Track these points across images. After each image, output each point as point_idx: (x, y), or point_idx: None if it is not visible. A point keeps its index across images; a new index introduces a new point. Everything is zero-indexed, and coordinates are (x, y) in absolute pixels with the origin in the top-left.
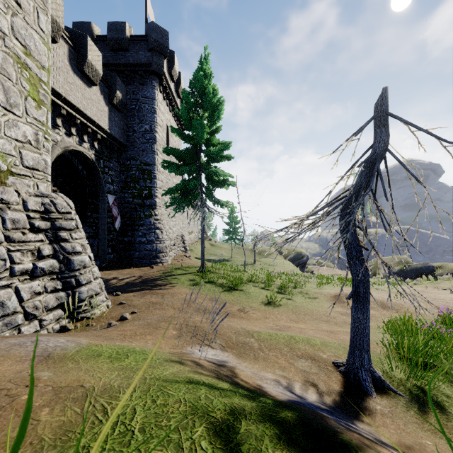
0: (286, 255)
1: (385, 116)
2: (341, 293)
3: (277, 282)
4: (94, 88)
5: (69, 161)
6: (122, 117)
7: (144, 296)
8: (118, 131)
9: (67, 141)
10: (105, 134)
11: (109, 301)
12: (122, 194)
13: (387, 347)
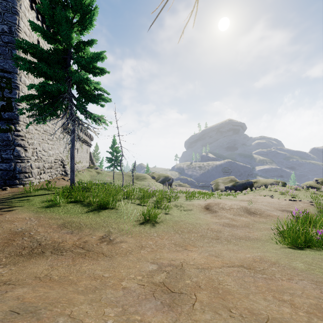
0: (157, 178)
1: None
2: (210, 203)
3: (152, 198)
4: None
5: None
6: None
7: None
8: None
9: None
10: None
11: None
12: None
13: None
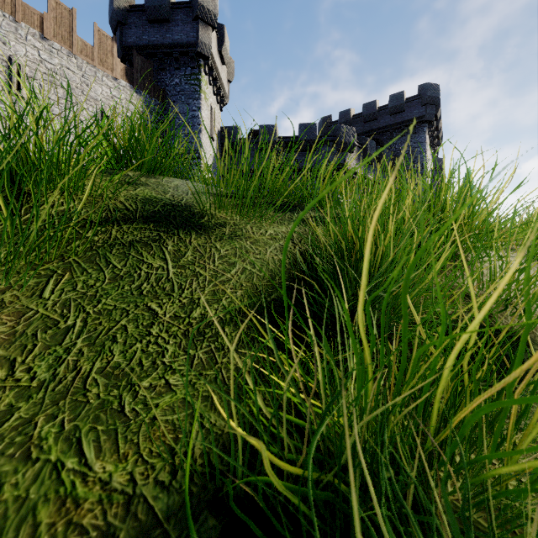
0: None
1: None
2: None
3: None
4: None
5: None
6: None
7: None
8: None
9: None
10: None
11: None
12: None
13: None
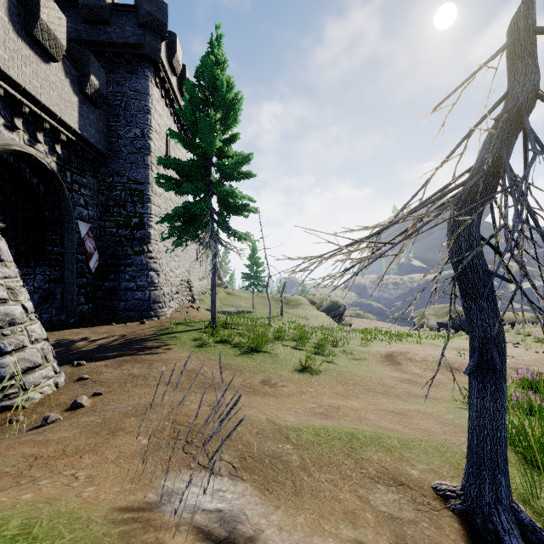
0: (319, 305)
1: (532, 37)
2: (394, 351)
3: (312, 339)
4: (54, 66)
5: (15, 169)
6: (100, 116)
7: (122, 366)
8: (94, 133)
9: (8, 137)
10: (73, 135)
11: (60, 377)
12: (102, 222)
13: None
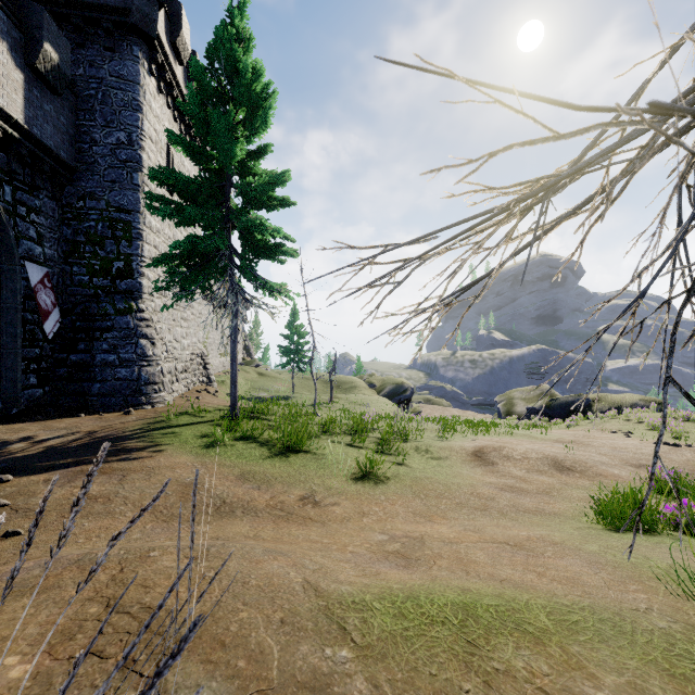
0: (380, 388)
1: None
2: (485, 447)
3: (373, 432)
4: None
5: None
6: (63, 108)
7: (73, 481)
8: (53, 133)
9: None
10: (14, 131)
11: None
12: (67, 266)
13: (689, 593)
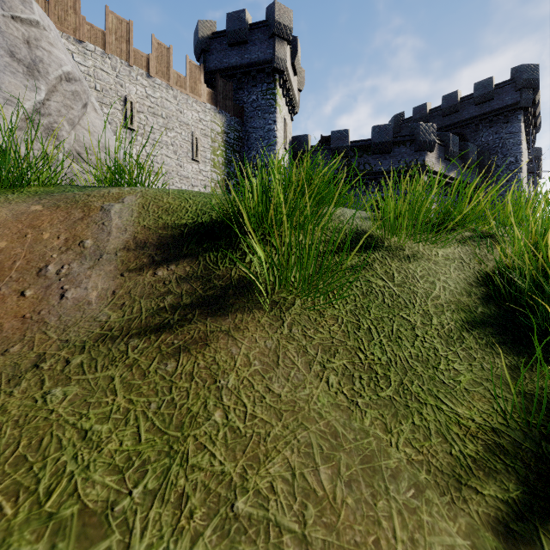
0: None
1: None
2: None
3: None
4: None
5: None
6: None
7: None
8: None
9: None
10: None
11: None
12: None
13: None
